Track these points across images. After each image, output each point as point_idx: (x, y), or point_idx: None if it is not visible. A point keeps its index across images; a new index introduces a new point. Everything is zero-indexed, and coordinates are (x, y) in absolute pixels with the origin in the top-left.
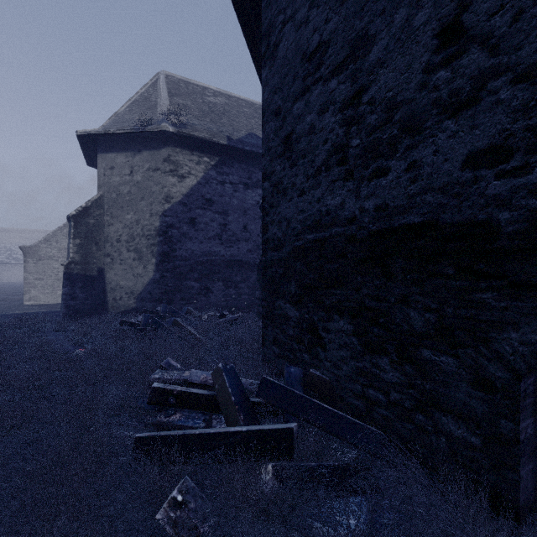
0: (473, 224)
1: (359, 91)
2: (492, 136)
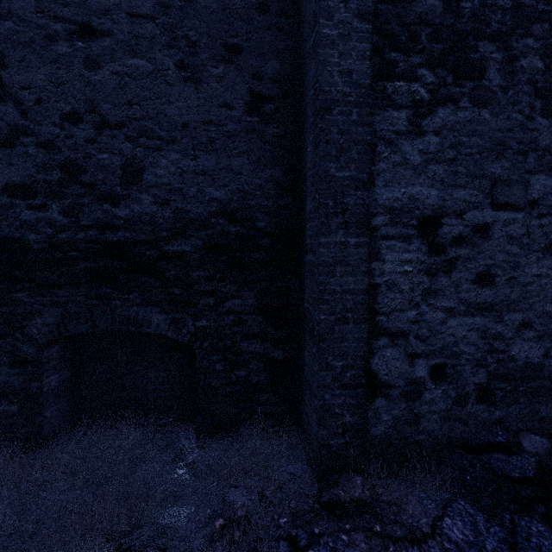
0: (11, 240)
1: None
2: (24, 177)
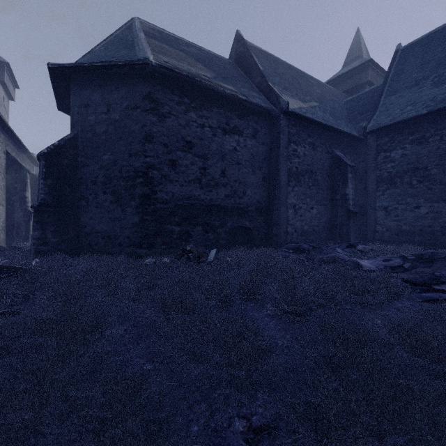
0: (225, 206)
1: (205, 168)
2: (228, 193)
